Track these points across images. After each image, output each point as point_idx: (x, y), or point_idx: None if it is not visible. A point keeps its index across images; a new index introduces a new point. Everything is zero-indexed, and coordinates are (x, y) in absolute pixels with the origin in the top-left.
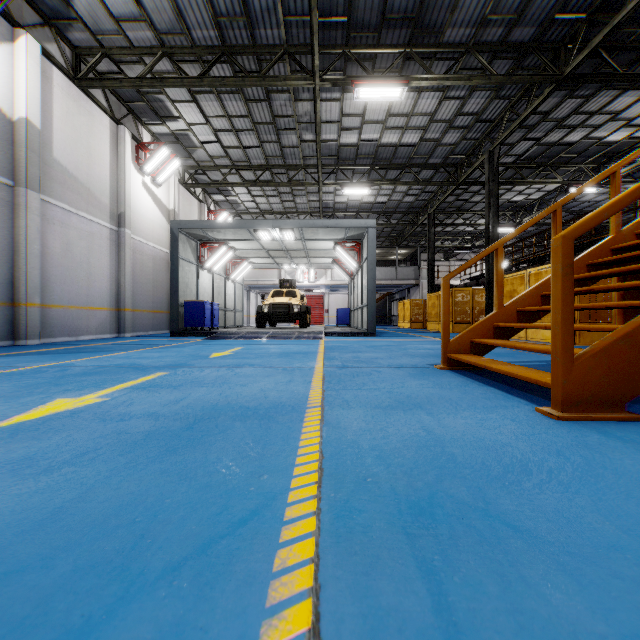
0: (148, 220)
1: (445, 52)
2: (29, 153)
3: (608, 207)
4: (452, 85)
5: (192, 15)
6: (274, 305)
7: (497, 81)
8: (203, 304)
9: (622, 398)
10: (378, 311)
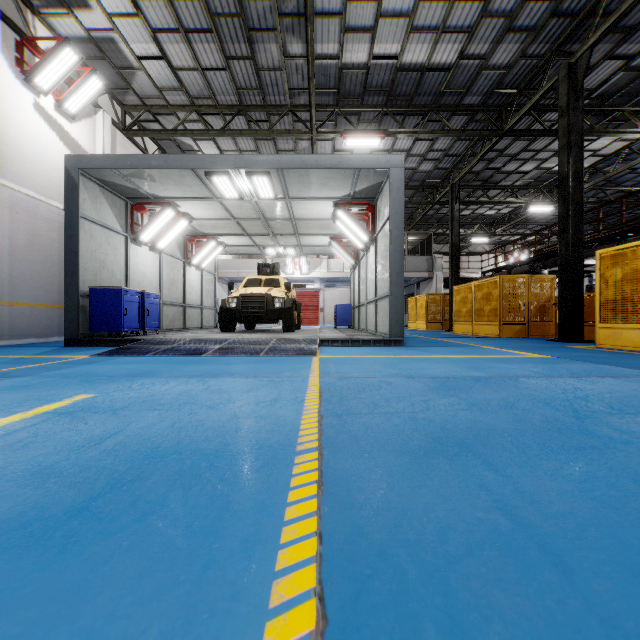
0: (49, 166)
1: None
2: None
3: None
4: None
5: None
6: (245, 297)
7: None
8: (120, 293)
9: None
10: None
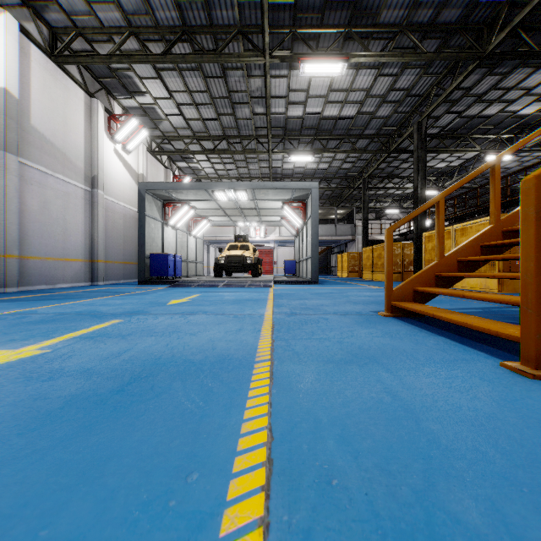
0: (119, 183)
1: (381, 32)
2: (8, 120)
3: None
4: (386, 63)
5: None
6: (230, 257)
7: (427, 58)
8: (167, 256)
9: None
10: (319, 263)
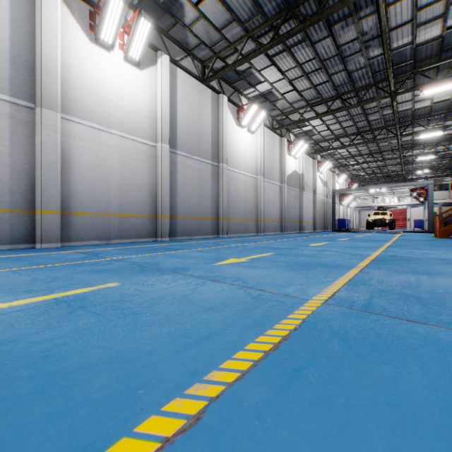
0: (319, 188)
1: None
2: (302, 182)
3: (445, 211)
4: None
5: (349, 130)
6: (375, 219)
7: None
8: (345, 220)
9: (447, 236)
10: None
